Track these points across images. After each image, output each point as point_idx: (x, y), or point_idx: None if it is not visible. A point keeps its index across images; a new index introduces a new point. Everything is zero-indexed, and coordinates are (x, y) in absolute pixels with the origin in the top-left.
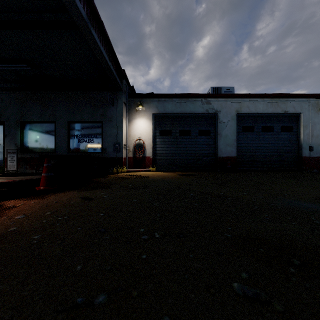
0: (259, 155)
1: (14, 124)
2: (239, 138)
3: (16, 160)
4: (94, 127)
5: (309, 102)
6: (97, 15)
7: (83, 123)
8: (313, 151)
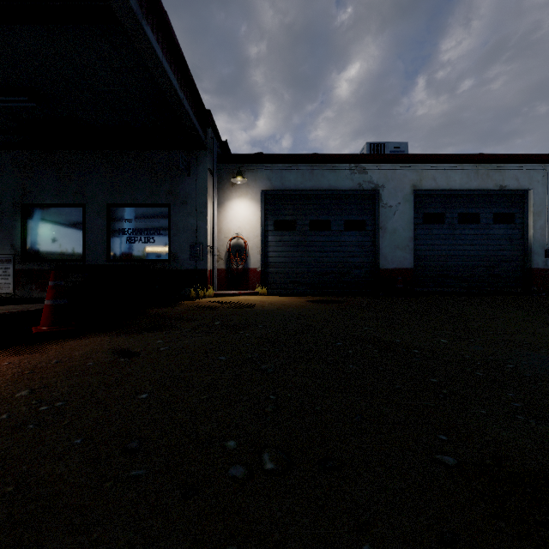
0: (454, 266)
1: (9, 210)
2: (417, 235)
3: (12, 275)
4: (156, 214)
5: (544, 170)
6: None
7: (136, 207)
8: None
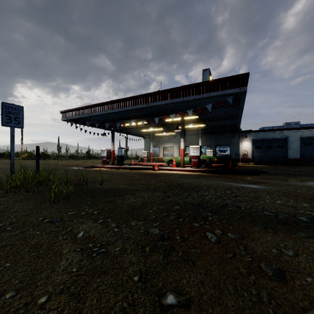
0: None
1: None
2: (301, 149)
3: None
4: (226, 147)
5: None
6: None
7: (221, 145)
8: None
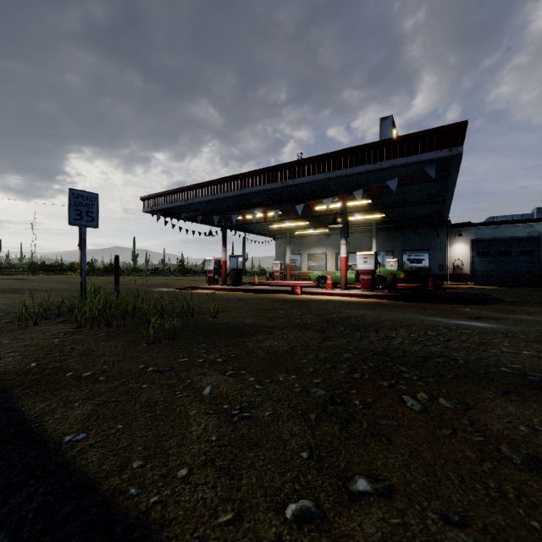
0: None
1: None
2: None
3: None
4: (422, 253)
5: None
6: None
7: (413, 250)
8: None
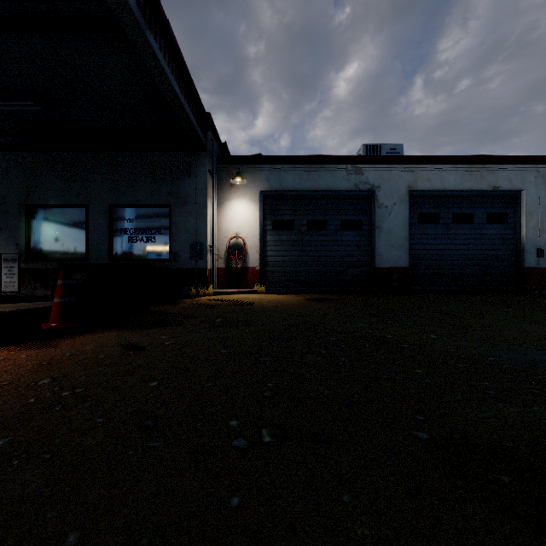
0: (449, 265)
1: (14, 210)
2: (412, 235)
3: (17, 274)
4: (157, 214)
5: (536, 171)
6: (159, 9)
7: (137, 207)
8: (543, 258)
